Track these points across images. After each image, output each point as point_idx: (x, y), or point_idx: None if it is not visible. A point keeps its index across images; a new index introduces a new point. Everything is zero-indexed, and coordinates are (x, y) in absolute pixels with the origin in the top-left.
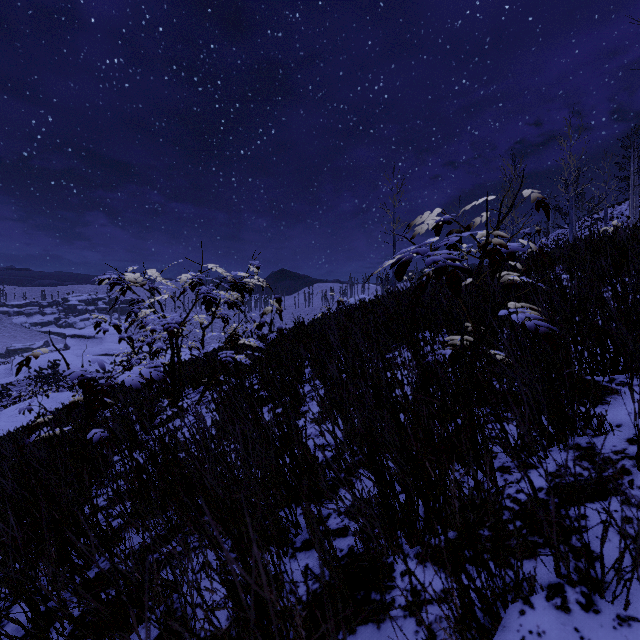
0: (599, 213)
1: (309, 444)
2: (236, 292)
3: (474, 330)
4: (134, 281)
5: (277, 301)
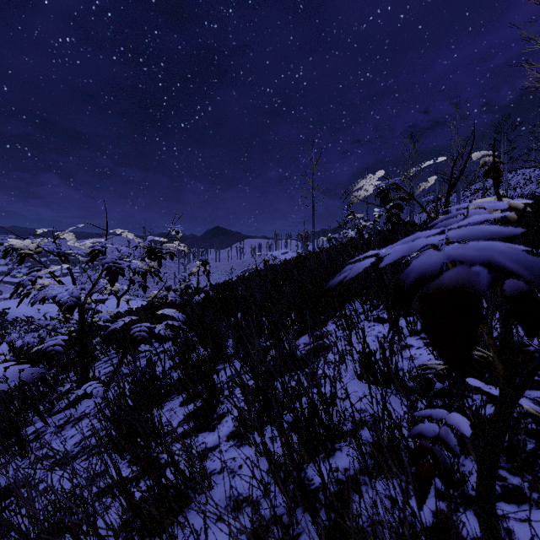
0: (475, 185)
1: (220, 491)
2: (153, 259)
3: (504, 379)
4: (25, 248)
5: (203, 264)
